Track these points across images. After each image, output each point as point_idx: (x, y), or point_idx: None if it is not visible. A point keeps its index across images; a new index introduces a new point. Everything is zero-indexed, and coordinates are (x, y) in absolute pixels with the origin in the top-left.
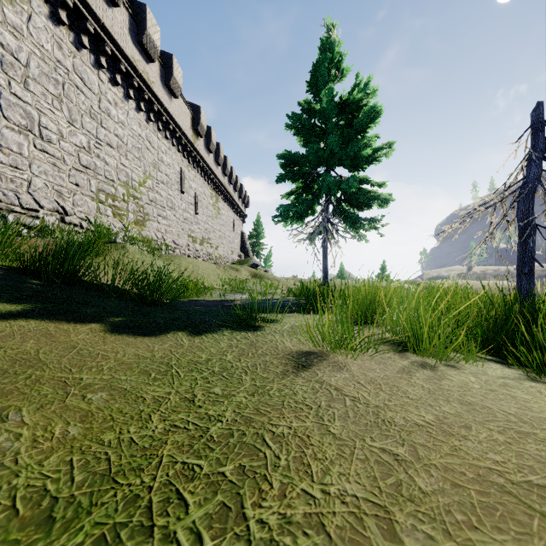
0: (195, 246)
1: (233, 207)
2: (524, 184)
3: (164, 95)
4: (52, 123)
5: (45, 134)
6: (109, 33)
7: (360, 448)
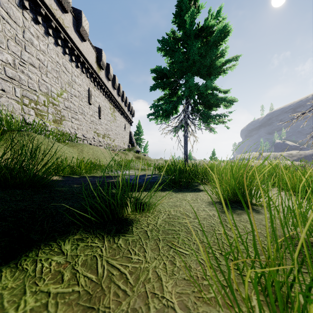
0: (99, 139)
1: (124, 116)
2: None
3: (75, 38)
4: None
5: None
6: None
7: None
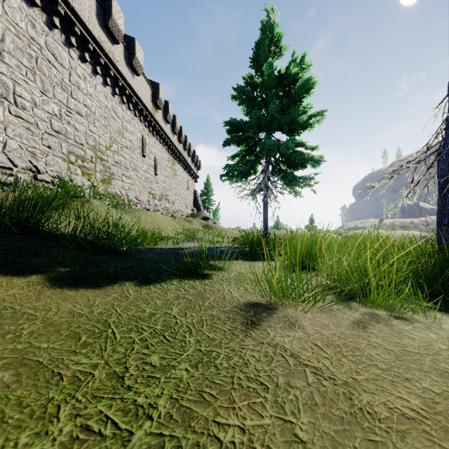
0: (155, 202)
1: (187, 169)
2: (444, 145)
3: (127, 73)
4: (26, 92)
5: (19, 101)
6: (78, 16)
7: None
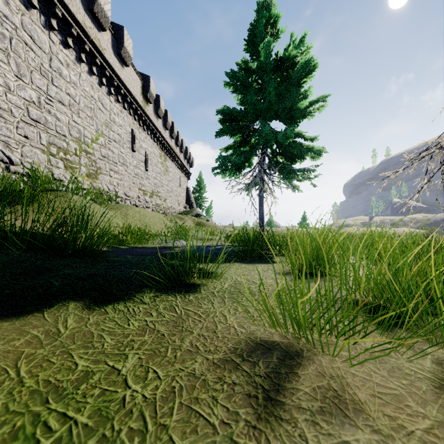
0: (145, 198)
1: (179, 166)
2: None
3: (115, 63)
4: None
5: None
6: None
7: None
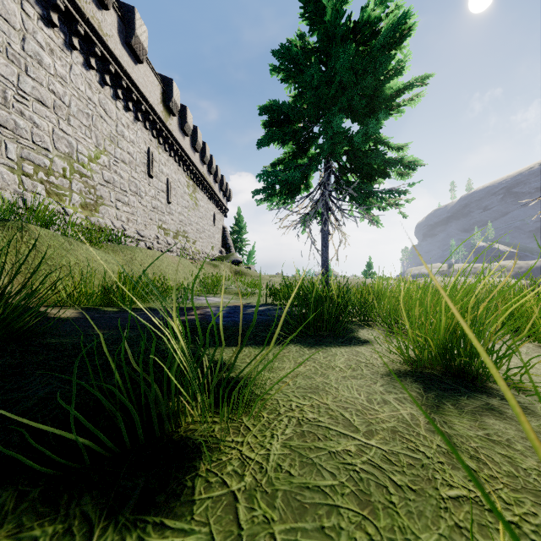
0: (167, 240)
1: (213, 200)
2: None
3: (123, 56)
4: None
5: None
6: None
7: None
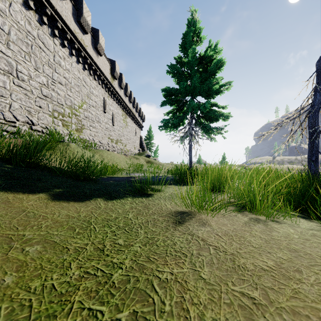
0: (112, 144)
1: (135, 121)
2: (312, 106)
3: (93, 54)
4: (24, 69)
5: (20, 76)
6: (60, 15)
7: (225, 292)
